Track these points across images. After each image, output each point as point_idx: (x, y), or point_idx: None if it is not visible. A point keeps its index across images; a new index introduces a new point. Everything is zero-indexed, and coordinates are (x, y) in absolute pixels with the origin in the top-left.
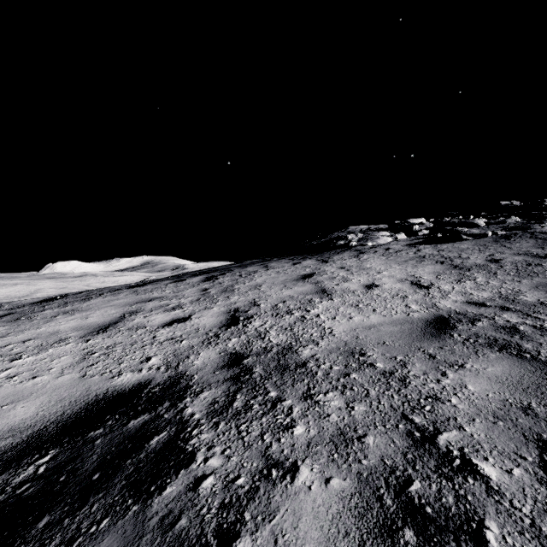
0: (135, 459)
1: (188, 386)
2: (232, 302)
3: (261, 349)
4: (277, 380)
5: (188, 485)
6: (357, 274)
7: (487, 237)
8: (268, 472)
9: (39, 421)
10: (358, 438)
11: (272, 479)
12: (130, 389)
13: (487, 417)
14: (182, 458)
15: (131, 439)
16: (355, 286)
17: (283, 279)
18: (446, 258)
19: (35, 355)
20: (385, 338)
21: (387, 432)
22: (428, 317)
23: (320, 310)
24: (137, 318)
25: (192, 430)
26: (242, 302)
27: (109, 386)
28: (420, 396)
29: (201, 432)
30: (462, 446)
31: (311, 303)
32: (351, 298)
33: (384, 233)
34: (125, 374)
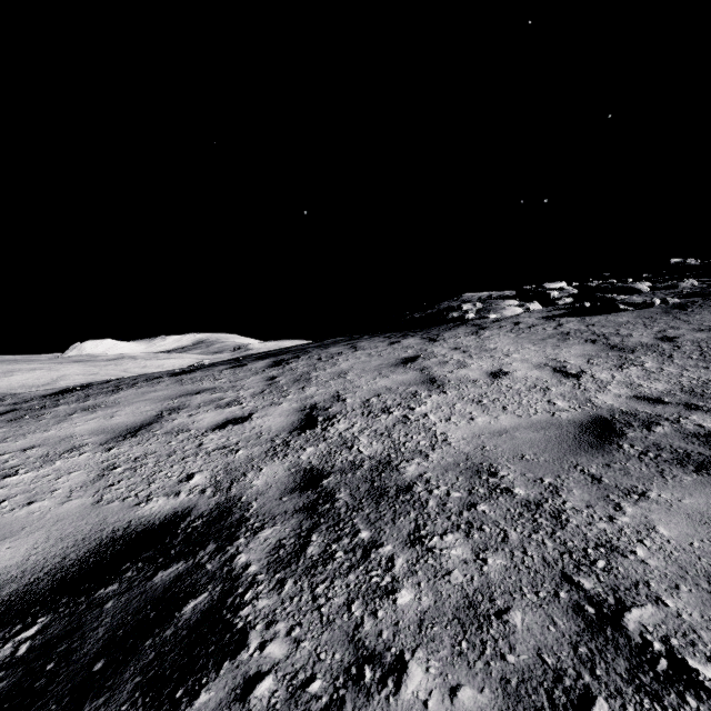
0: (158, 638)
1: (243, 519)
2: (308, 395)
3: (348, 463)
4: (370, 513)
5: (233, 691)
6: (478, 358)
7: (654, 306)
8: (359, 671)
9: (29, 571)
10: (497, 615)
11: (364, 684)
12: (161, 522)
13: (698, 583)
14: (227, 640)
15: (155, 603)
16: (475, 374)
17: (377, 363)
18: (599, 335)
19: (36, 470)
20: (524, 449)
21: (542, 604)
22: (582, 419)
23: (428, 408)
24: (179, 417)
25: (245, 592)
26: (321, 396)
27: (133, 518)
28: (586, 543)
29: (257, 595)
30: (667, 634)
31: (416, 398)
32: (471, 391)
33: (511, 302)
34: (156, 500)
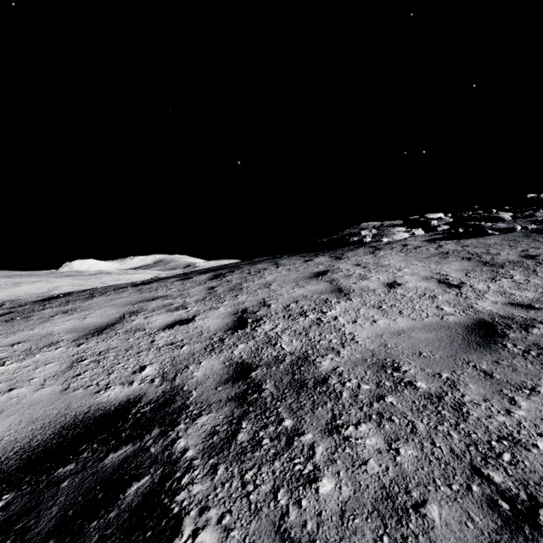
0: (103, 520)
1: (184, 407)
2: (240, 301)
3: (272, 358)
4: (292, 402)
5: None
6: (375, 272)
7: (516, 231)
8: None
9: (1, 450)
10: (415, 508)
11: None
12: (116, 407)
13: None
14: (163, 526)
15: (104, 484)
16: (374, 285)
17: (294, 276)
18: (473, 254)
19: (19, 362)
20: (421, 347)
21: (456, 497)
22: (467, 321)
23: (337, 312)
24: (137, 319)
25: (182, 476)
26: (250, 302)
27: (93, 403)
28: (489, 435)
29: (193, 480)
30: None
31: (327, 304)
32: (372, 298)
33: (399, 229)
34: (113, 388)
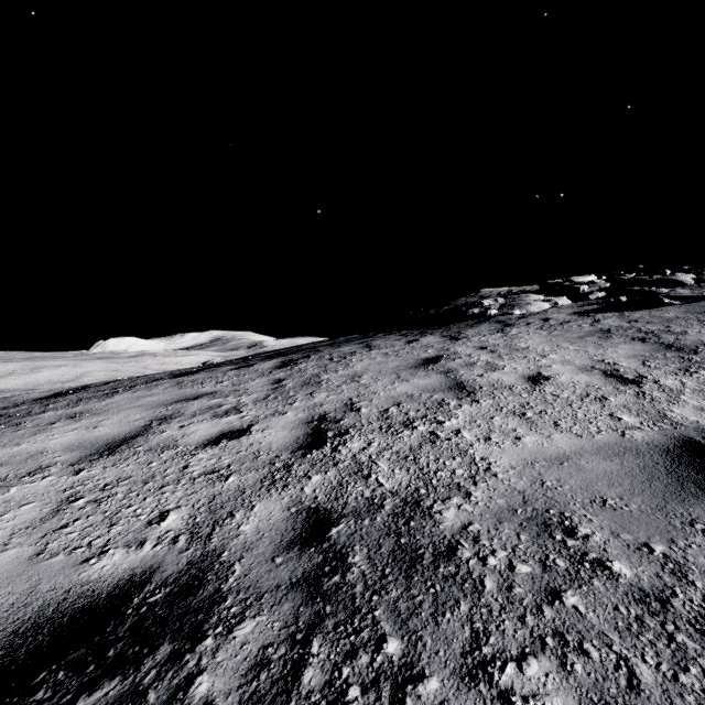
0: None
1: (217, 597)
2: (317, 402)
3: (364, 501)
4: (399, 598)
5: None
6: (509, 358)
7: (704, 300)
8: None
9: None
10: None
11: None
12: (109, 593)
13: None
14: None
15: None
16: (510, 379)
17: (394, 365)
18: (647, 333)
19: None
20: (601, 487)
21: None
22: (665, 441)
23: (460, 422)
24: (168, 429)
25: None
26: (332, 404)
27: (74, 584)
28: None
29: None
30: None
31: (443, 408)
32: (510, 400)
33: (536, 297)
34: (111, 553)
